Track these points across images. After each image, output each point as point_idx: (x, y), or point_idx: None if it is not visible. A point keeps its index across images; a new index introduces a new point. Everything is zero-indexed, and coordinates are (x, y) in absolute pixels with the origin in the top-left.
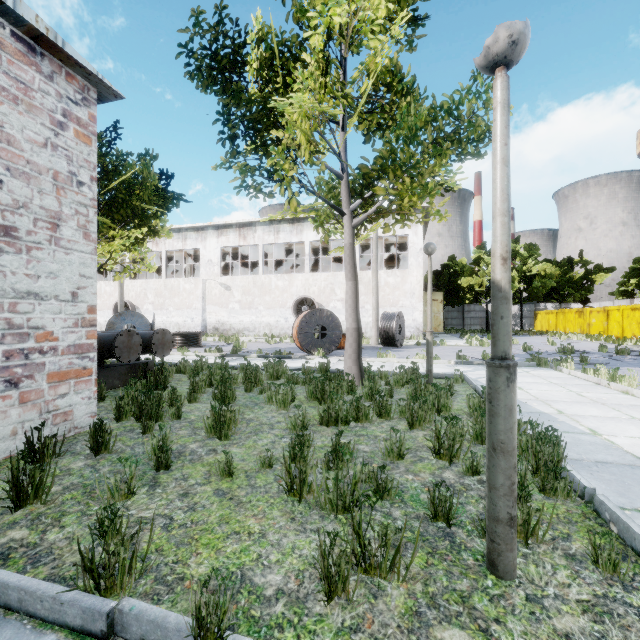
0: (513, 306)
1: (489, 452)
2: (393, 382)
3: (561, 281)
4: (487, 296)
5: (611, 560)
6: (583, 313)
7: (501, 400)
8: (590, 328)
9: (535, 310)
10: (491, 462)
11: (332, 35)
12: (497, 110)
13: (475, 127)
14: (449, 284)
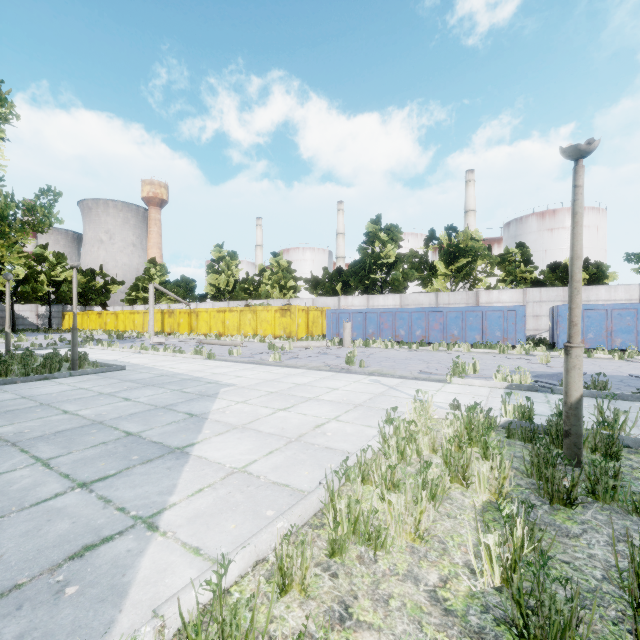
0: (41, 307)
1: (73, 347)
2: None
3: (86, 288)
4: (13, 296)
5: (97, 365)
6: (102, 315)
7: (76, 336)
8: (107, 326)
9: (63, 311)
10: (73, 349)
11: None
12: (75, 277)
13: (45, 224)
14: None
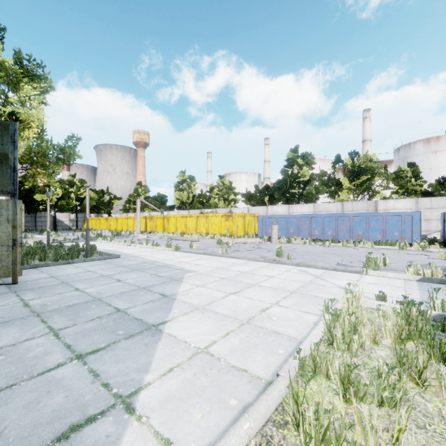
0: (72, 214)
1: (86, 241)
2: (34, 248)
3: (98, 202)
4: (55, 208)
5: (102, 254)
6: (108, 219)
7: (88, 234)
8: (111, 227)
9: (85, 217)
10: (87, 243)
11: (8, 103)
12: (87, 193)
13: (71, 159)
14: (26, 198)
